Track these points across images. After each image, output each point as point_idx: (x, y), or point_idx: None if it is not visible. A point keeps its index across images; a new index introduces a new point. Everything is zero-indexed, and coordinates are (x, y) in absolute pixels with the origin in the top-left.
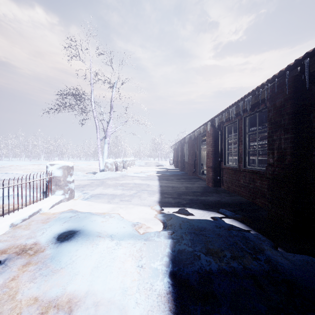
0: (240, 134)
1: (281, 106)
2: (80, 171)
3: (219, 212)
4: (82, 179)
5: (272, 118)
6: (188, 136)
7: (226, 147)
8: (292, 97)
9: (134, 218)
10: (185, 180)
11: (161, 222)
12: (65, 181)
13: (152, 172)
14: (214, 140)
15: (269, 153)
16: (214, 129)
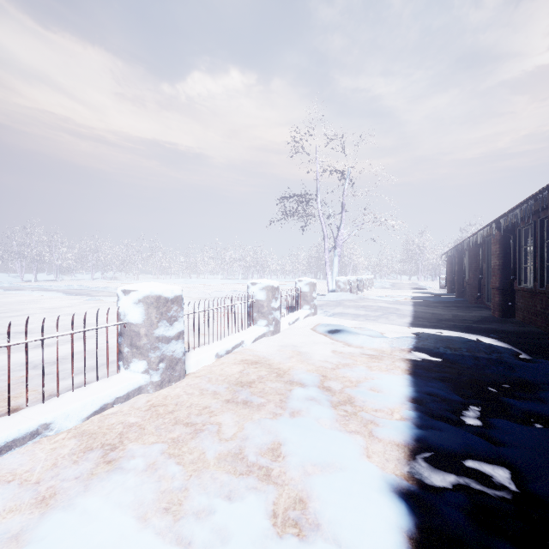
0: (536, 241)
1: None
2: None
3: (484, 336)
4: None
5: None
6: (467, 240)
7: (521, 260)
8: None
9: (383, 331)
10: (457, 308)
11: (411, 335)
12: (311, 297)
13: (404, 297)
14: (502, 248)
15: None
16: (501, 233)
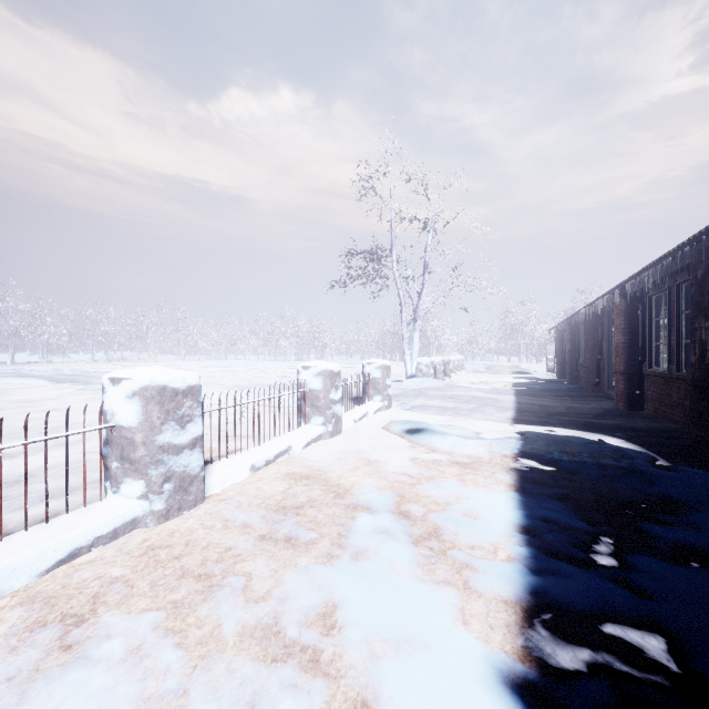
0: (672, 312)
1: (702, 281)
2: None
3: (608, 435)
4: None
5: (693, 296)
6: (582, 310)
7: (652, 336)
8: None
9: (478, 429)
10: (571, 398)
11: (514, 434)
12: (384, 384)
13: (504, 384)
14: (628, 321)
15: (691, 349)
16: (627, 301)
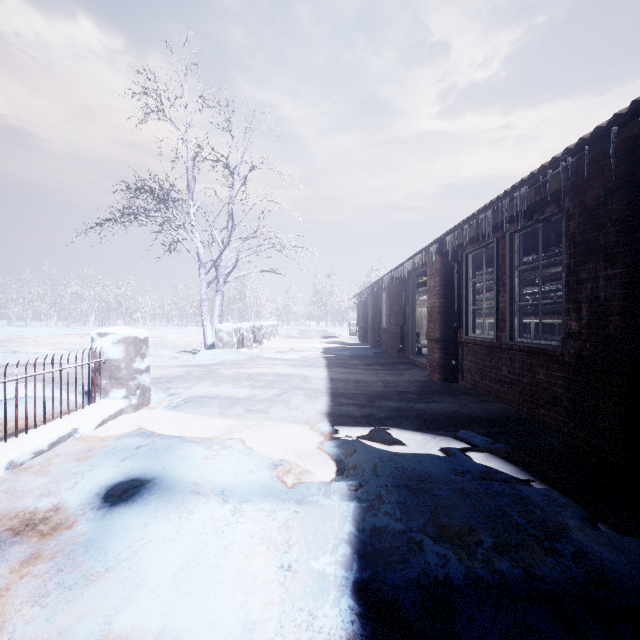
0: (501, 269)
1: (599, 206)
2: (166, 347)
3: (458, 438)
4: (170, 364)
5: (576, 233)
6: (388, 275)
7: (469, 299)
8: (624, 184)
9: (275, 450)
10: (382, 367)
11: (333, 460)
12: (129, 369)
13: (314, 350)
14: (444, 282)
15: (571, 310)
16: (444, 259)
